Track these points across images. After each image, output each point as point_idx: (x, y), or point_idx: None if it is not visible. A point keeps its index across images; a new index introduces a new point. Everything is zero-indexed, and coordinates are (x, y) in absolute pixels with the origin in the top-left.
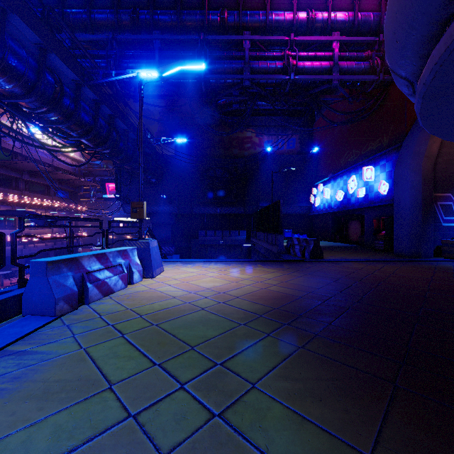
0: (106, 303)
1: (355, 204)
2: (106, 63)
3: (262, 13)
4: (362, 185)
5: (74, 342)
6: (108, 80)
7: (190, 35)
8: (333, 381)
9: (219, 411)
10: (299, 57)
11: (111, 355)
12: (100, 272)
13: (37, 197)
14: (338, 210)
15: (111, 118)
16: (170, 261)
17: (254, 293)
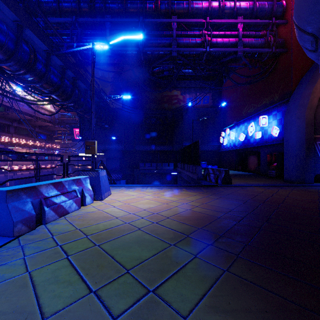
0: (60, 224)
1: (253, 143)
2: (70, 39)
3: (186, 2)
4: (259, 129)
5: (22, 265)
6: (70, 50)
7: (132, 19)
8: (263, 313)
9: None
10: (213, 35)
11: (52, 280)
12: (57, 197)
13: (24, 138)
14: (240, 148)
15: (74, 79)
16: (117, 186)
17: (181, 214)
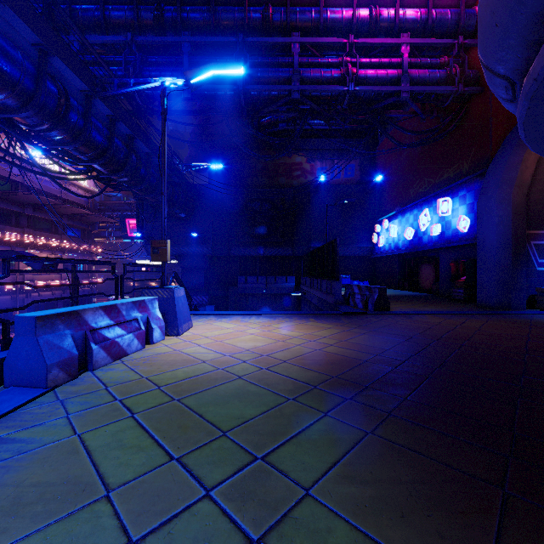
0: (116, 370)
1: (427, 244)
2: (124, 71)
3: (315, 10)
4: (437, 221)
5: (67, 426)
6: (125, 91)
7: (226, 37)
8: (418, 485)
9: (259, 535)
10: (360, 64)
11: (114, 445)
12: (109, 330)
13: (43, 236)
14: (406, 251)
15: (129, 138)
16: (201, 314)
17: (305, 356)
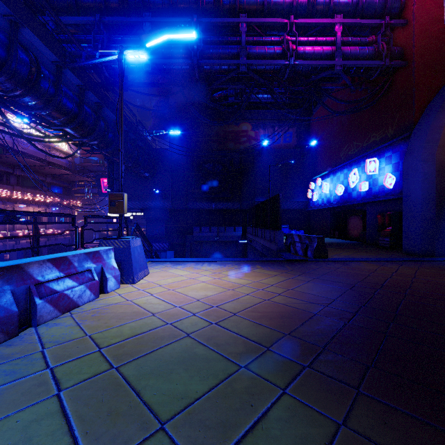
0: (61, 325)
1: (356, 199)
2: (93, 47)
3: None
4: (365, 178)
5: None
6: (92, 62)
7: (182, 18)
8: None
9: None
10: (299, 42)
11: None
12: (58, 282)
13: (30, 192)
14: (337, 205)
15: (98, 106)
16: (159, 261)
17: (255, 307)
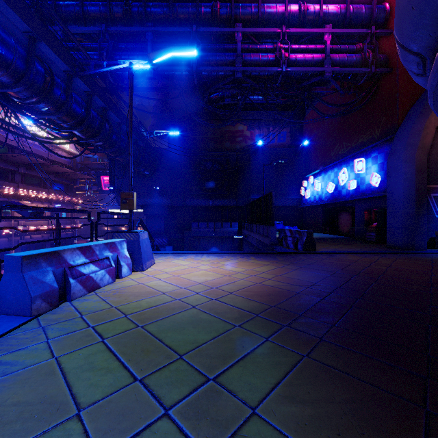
0: (90, 300)
1: (346, 196)
2: (99, 55)
3: (254, 6)
4: (353, 177)
5: (46, 350)
6: (99, 71)
7: (182, 27)
8: (350, 404)
9: None
10: (291, 49)
11: (86, 367)
12: (85, 266)
13: (34, 190)
14: (328, 202)
15: (103, 110)
16: (162, 253)
17: (248, 288)
